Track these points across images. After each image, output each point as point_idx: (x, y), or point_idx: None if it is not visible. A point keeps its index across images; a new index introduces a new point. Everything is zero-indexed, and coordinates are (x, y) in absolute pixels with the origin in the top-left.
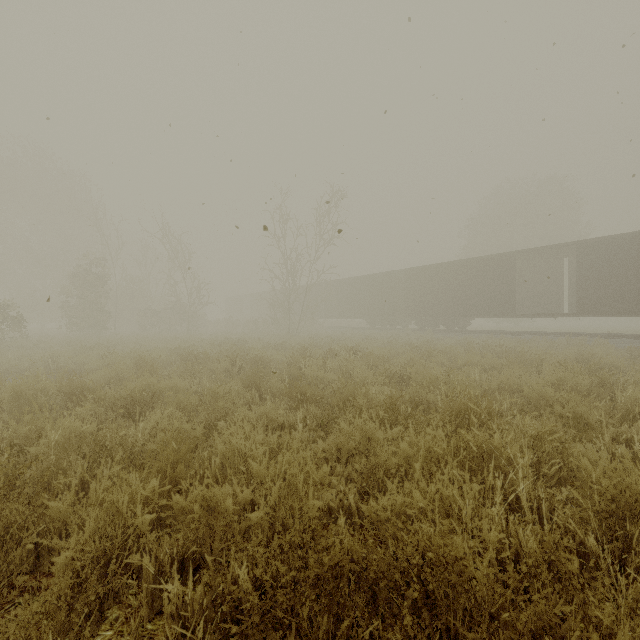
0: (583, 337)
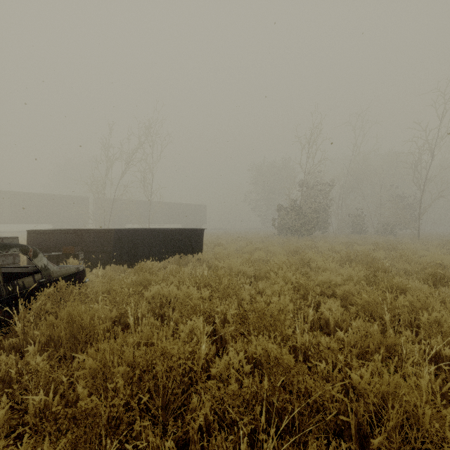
0: (16, 232)
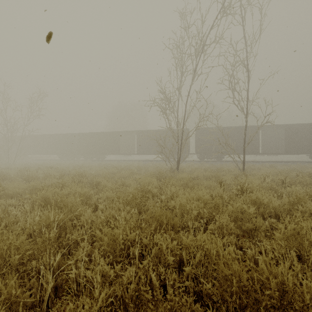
0: (137, 161)
